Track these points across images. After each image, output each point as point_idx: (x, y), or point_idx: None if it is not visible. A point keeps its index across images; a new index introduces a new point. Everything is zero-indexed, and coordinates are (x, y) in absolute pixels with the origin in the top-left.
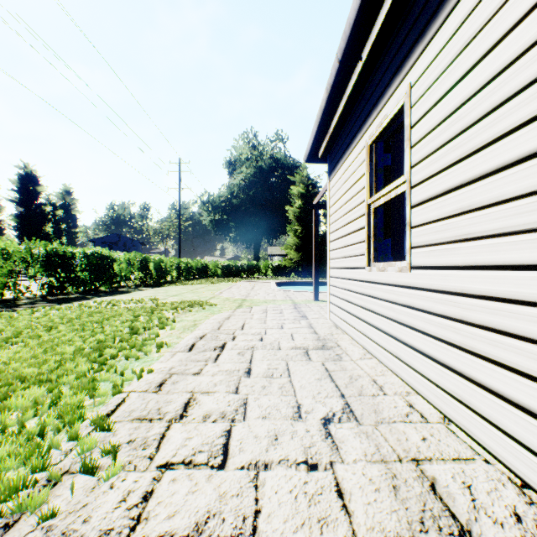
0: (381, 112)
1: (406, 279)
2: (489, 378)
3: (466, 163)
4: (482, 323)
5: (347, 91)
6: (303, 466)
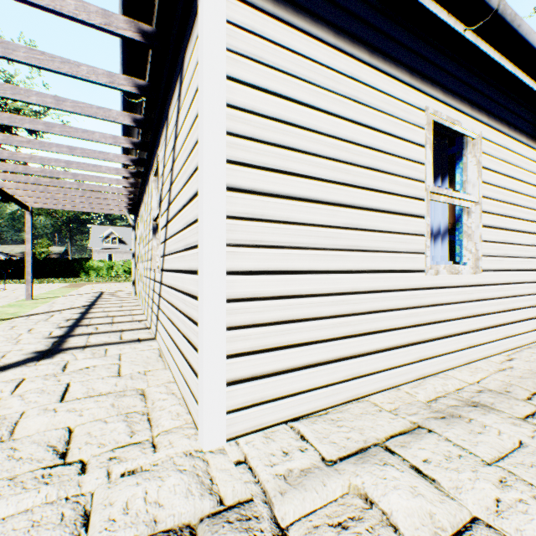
0: (451, 110)
1: (477, 279)
2: (512, 317)
3: (506, 219)
4: (510, 295)
5: (429, 1)
6: None
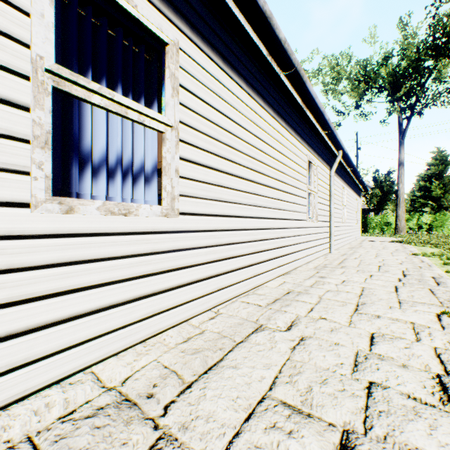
0: None
1: (172, 224)
2: (229, 266)
3: (220, 160)
4: (226, 242)
5: None
6: (321, 320)
